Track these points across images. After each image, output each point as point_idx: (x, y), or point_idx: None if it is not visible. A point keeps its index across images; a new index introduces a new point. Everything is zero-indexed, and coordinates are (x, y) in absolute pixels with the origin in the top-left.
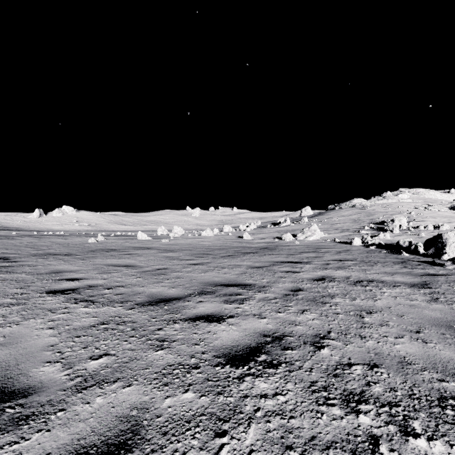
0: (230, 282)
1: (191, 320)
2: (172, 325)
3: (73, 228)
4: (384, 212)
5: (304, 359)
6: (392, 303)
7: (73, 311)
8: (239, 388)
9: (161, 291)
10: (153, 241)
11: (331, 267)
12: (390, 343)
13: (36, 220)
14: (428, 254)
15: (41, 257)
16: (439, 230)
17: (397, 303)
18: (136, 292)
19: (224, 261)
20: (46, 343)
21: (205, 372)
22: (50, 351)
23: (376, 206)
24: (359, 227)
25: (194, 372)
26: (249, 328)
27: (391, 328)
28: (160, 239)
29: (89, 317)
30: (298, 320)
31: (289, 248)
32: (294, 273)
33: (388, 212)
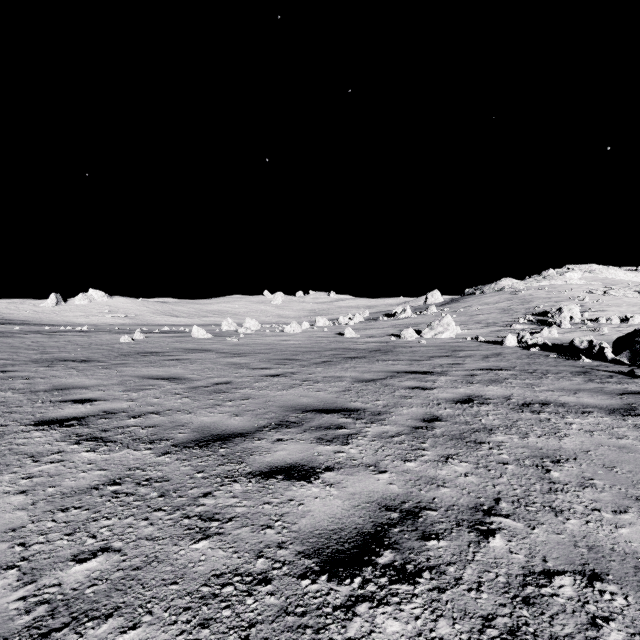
0: (327, 406)
1: (262, 475)
2: (229, 485)
3: (103, 321)
4: (545, 299)
5: (463, 560)
6: (590, 444)
7: (69, 457)
8: (345, 634)
9: (218, 420)
10: (214, 340)
11: (479, 381)
12: (609, 525)
13: (52, 310)
14: (620, 360)
15: (45, 365)
16: (627, 324)
17: (597, 444)
18: (177, 423)
19: (317, 371)
20: (5, 523)
21: (280, 593)
22: (5, 542)
23: (534, 290)
24: (511, 320)
25: (261, 591)
26: (359, 493)
27: (601, 491)
28: (224, 337)
29: (92, 470)
30: (440, 475)
31: (412, 350)
32: (424, 390)
33: (551, 299)
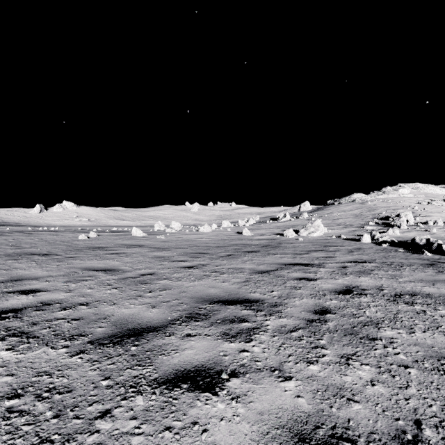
0: (231, 296)
1: (167, 384)
2: (131, 399)
3: (73, 223)
4: (386, 207)
5: None
6: None
7: None
8: None
9: (136, 313)
10: (147, 237)
11: (351, 272)
12: None
13: (37, 216)
14: None
15: (13, 258)
16: None
17: None
18: (100, 315)
19: (222, 263)
20: None
21: None
22: None
23: (377, 201)
24: (363, 223)
25: None
26: (267, 411)
27: None
28: (155, 235)
29: None
30: (347, 384)
31: (294, 246)
32: (309, 281)
33: (390, 207)
